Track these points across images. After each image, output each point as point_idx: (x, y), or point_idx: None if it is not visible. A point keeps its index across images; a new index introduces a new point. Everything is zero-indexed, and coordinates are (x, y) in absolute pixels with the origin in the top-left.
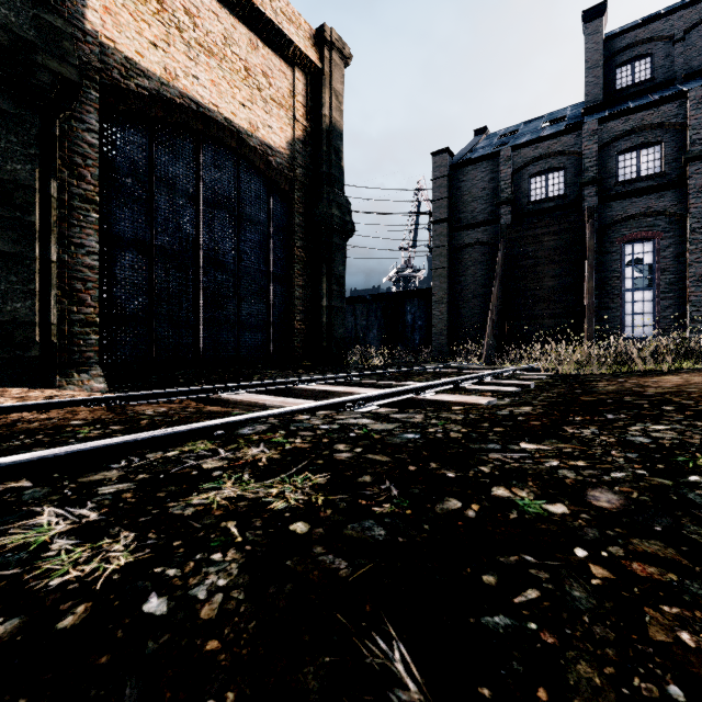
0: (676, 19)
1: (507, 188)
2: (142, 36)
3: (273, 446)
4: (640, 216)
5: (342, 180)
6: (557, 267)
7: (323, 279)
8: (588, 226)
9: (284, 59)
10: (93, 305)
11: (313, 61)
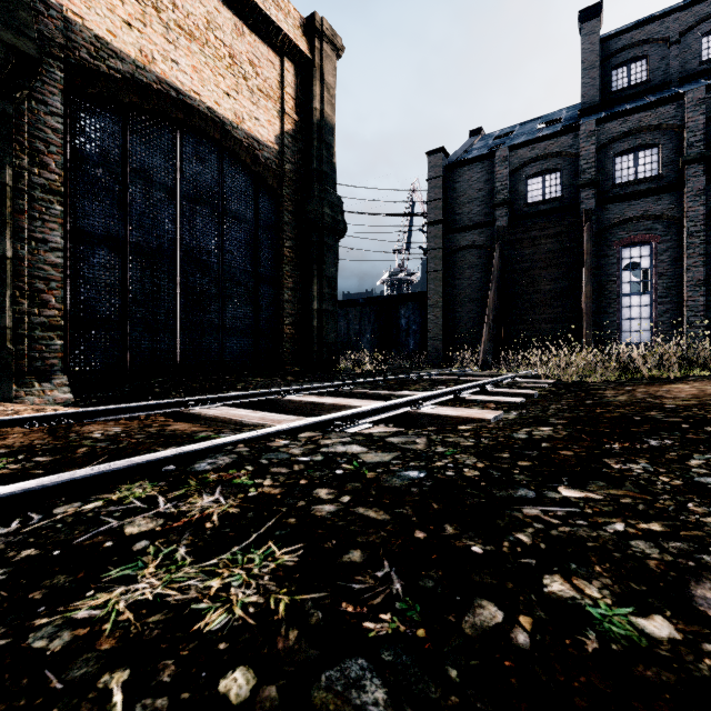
0: (671, 21)
1: (503, 189)
2: (114, 14)
3: (233, 493)
4: (637, 219)
5: (334, 177)
6: (554, 270)
7: (313, 281)
8: (585, 229)
9: (272, 48)
10: (58, 307)
11: (303, 52)
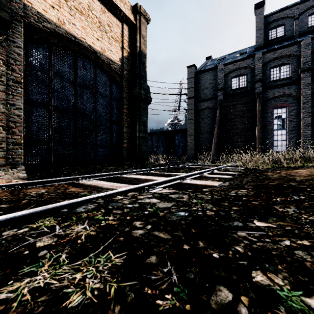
0: (295, 9)
1: (221, 83)
2: (46, 2)
3: (93, 223)
4: (280, 96)
5: (146, 77)
6: (244, 119)
7: (136, 123)
8: (257, 100)
9: (118, 19)
10: (20, 134)
11: (132, 21)
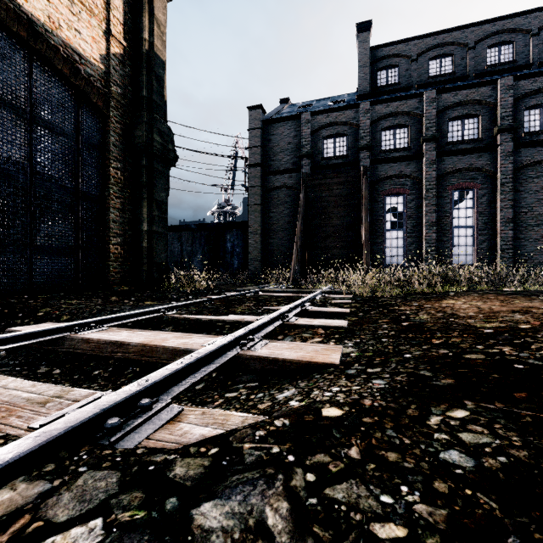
0: (412, 45)
1: (307, 144)
2: None
3: None
4: (395, 177)
5: (165, 109)
6: (343, 209)
7: (143, 203)
8: (364, 180)
9: None
10: None
11: None
